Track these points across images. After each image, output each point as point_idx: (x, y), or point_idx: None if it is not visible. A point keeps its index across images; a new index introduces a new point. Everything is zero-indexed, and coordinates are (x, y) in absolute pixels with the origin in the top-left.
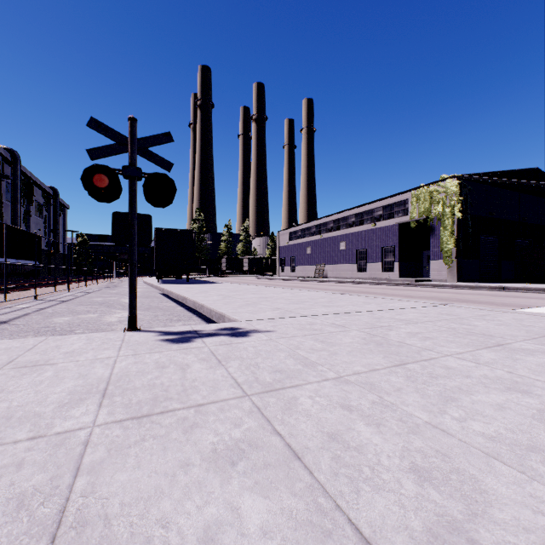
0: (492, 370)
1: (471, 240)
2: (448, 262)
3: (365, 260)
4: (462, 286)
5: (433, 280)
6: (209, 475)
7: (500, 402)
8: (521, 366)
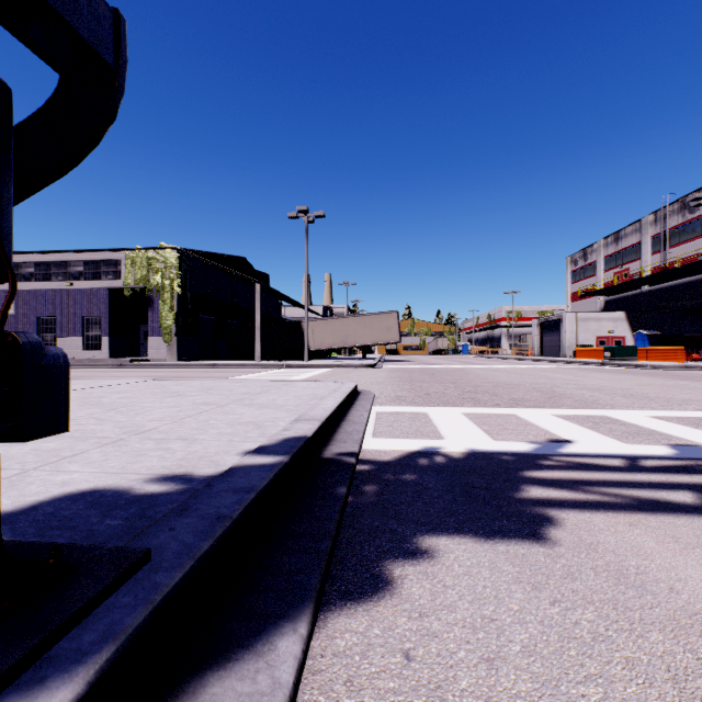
0: (169, 404)
1: (191, 318)
2: (168, 340)
3: (55, 332)
4: (181, 365)
5: (153, 360)
6: (14, 447)
7: (165, 411)
8: (184, 401)
